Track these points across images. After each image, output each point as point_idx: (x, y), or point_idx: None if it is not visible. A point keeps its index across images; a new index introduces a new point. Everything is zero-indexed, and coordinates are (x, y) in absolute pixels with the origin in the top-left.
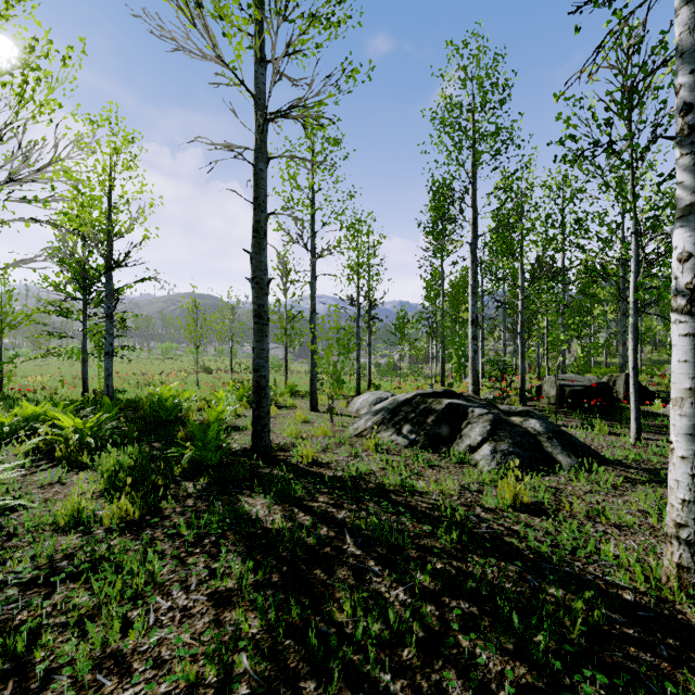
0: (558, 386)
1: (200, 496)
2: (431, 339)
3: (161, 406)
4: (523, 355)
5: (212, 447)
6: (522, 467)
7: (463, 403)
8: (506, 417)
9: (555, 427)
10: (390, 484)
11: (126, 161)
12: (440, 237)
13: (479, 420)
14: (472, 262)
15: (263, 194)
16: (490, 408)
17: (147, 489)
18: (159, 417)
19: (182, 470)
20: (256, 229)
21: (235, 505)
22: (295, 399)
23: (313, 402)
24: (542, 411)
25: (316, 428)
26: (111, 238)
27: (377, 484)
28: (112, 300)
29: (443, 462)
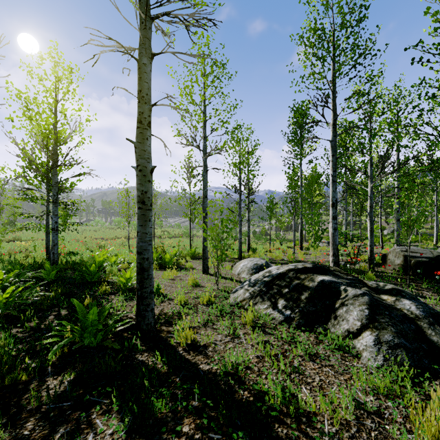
0: (403, 256)
1: (48, 412)
2: (293, 216)
3: (86, 271)
4: (372, 231)
5: (92, 330)
6: (415, 365)
7: (333, 280)
8: (377, 296)
9: (431, 309)
10: (270, 404)
11: (66, 86)
12: (299, 143)
13: (355, 302)
14: (333, 155)
15: (146, 87)
16: (359, 285)
17: (3, 390)
18: (85, 279)
19: (62, 354)
20: (140, 120)
21: (75, 439)
22: (195, 260)
23: (204, 266)
24: (391, 277)
25: (201, 297)
26: (55, 143)
27: (254, 407)
28: (57, 189)
29: (321, 347)
